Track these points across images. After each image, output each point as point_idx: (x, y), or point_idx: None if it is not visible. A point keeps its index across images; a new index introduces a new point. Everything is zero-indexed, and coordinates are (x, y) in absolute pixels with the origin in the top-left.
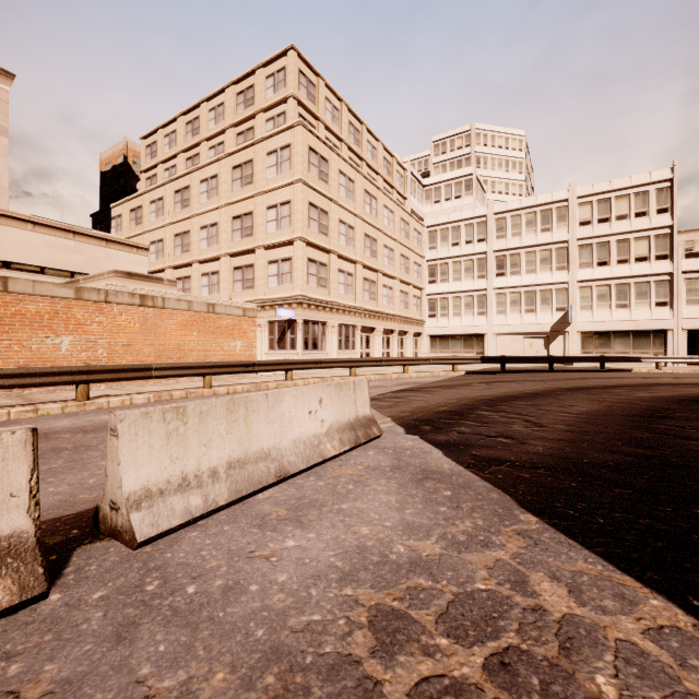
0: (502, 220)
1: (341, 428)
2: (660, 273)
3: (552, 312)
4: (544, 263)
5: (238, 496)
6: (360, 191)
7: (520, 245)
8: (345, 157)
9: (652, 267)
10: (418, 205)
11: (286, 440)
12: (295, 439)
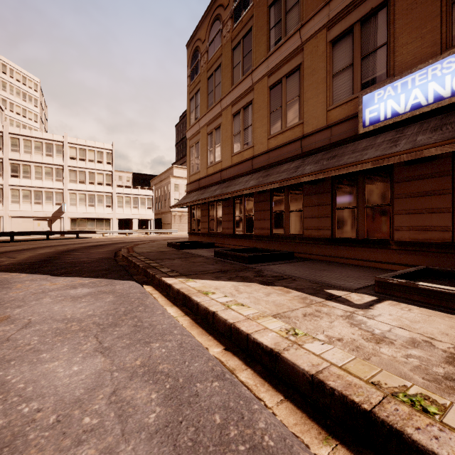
0: (17, 139)
1: None
2: (108, 192)
3: (53, 205)
4: (48, 175)
5: None
6: None
7: (31, 160)
8: None
9: (105, 188)
10: None
11: None
12: None
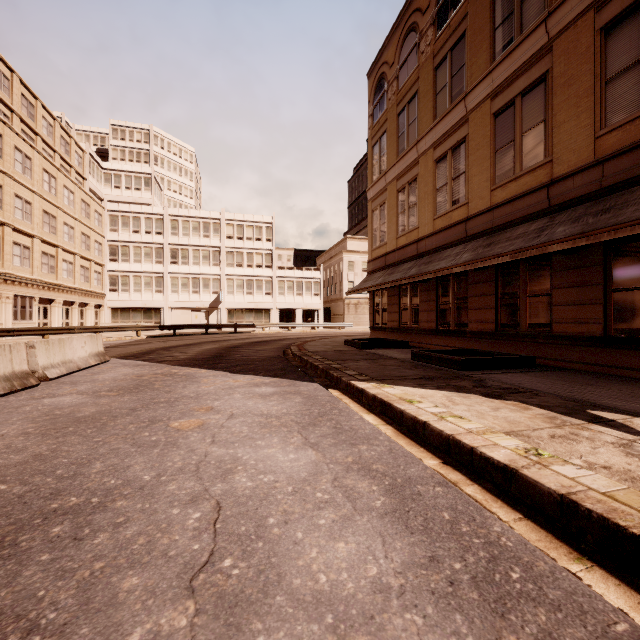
0: (176, 221)
1: (94, 355)
2: (267, 276)
3: (210, 294)
4: (205, 259)
5: (69, 372)
6: (39, 169)
7: (189, 243)
8: (22, 135)
9: (264, 271)
10: (98, 185)
11: (76, 357)
12: (78, 357)
